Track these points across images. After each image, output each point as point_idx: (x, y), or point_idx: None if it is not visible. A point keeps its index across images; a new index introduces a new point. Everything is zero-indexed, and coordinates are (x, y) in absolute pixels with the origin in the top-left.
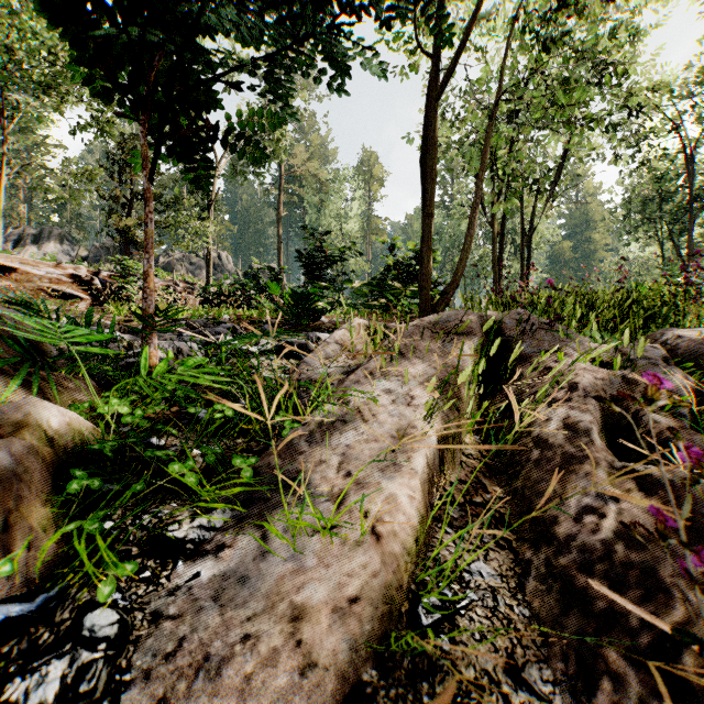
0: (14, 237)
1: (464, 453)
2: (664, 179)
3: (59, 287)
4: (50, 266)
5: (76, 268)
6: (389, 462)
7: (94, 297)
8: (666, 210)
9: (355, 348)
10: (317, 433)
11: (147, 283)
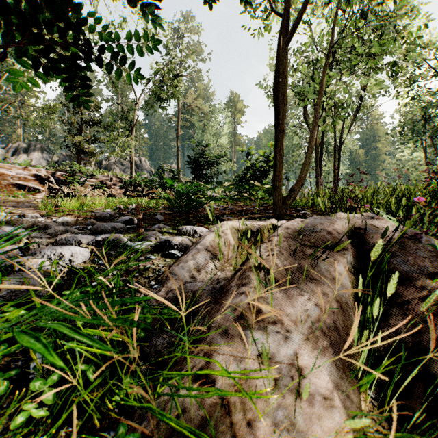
0: (13, 149)
1: None
2: (427, 108)
3: (26, 183)
4: (20, 169)
5: (38, 170)
6: None
7: (50, 189)
8: (427, 128)
9: (224, 256)
10: None
11: None
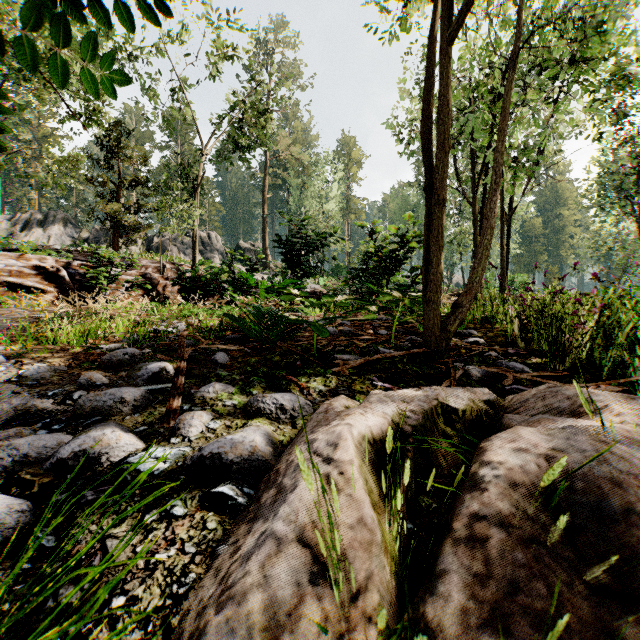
0: (22, 220)
1: None
2: None
3: (20, 280)
4: (12, 258)
5: (42, 259)
6: None
7: (60, 289)
8: None
9: (348, 569)
10: None
11: None
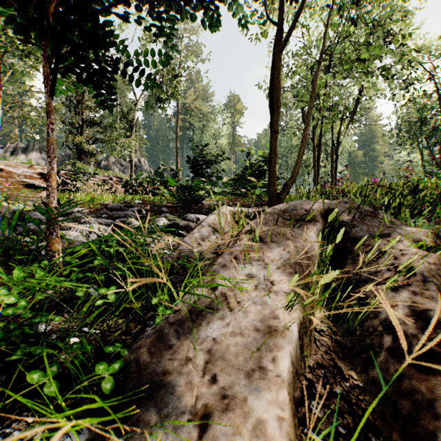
0: (11, 149)
1: (318, 333)
2: (423, 110)
3: (31, 181)
4: (25, 167)
5: (43, 169)
6: (254, 358)
7: None
8: (424, 130)
9: (223, 230)
10: (186, 323)
11: (49, 182)
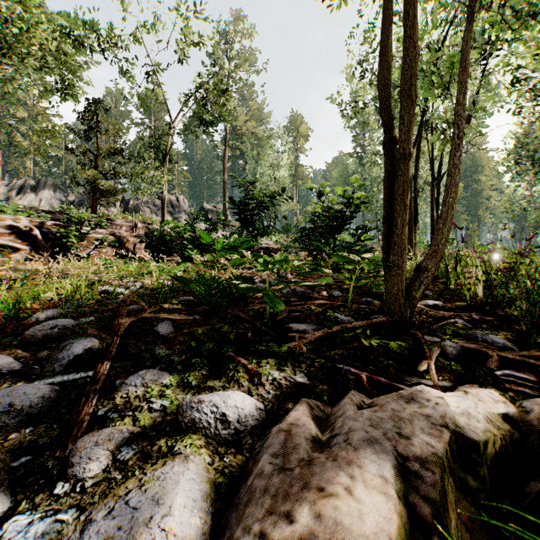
0: (18, 186)
1: None
2: None
3: None
4: None
5: (16, 219)
6: None
7: (33, 247)
8: None
9: None
10: None
11: None
